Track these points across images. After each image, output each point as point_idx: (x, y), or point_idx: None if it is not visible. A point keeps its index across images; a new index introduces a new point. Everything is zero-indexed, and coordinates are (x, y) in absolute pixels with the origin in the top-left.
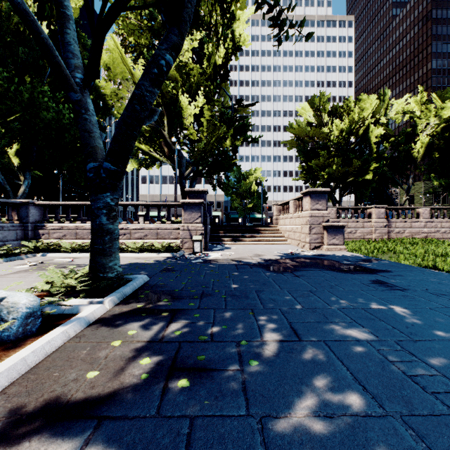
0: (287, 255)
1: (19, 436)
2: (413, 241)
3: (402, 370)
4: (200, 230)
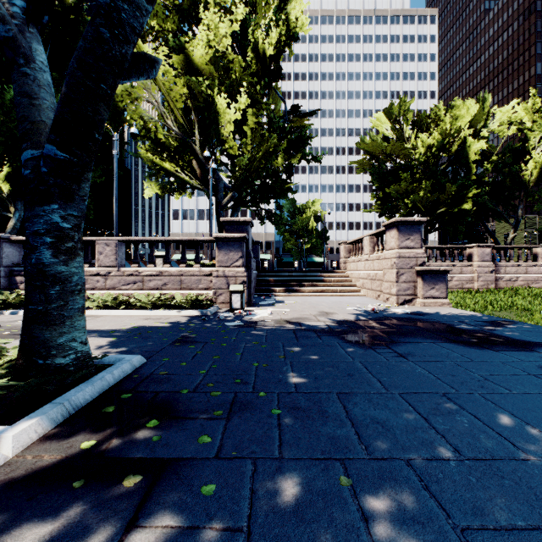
0: (368, 314)
1: None
2: (532, 292)
3: None
4: (241, 276)
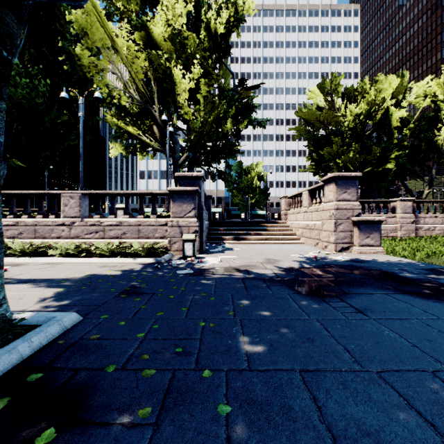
0: (311, 261)
1: None
2: None
3: None
4: (194, 226)
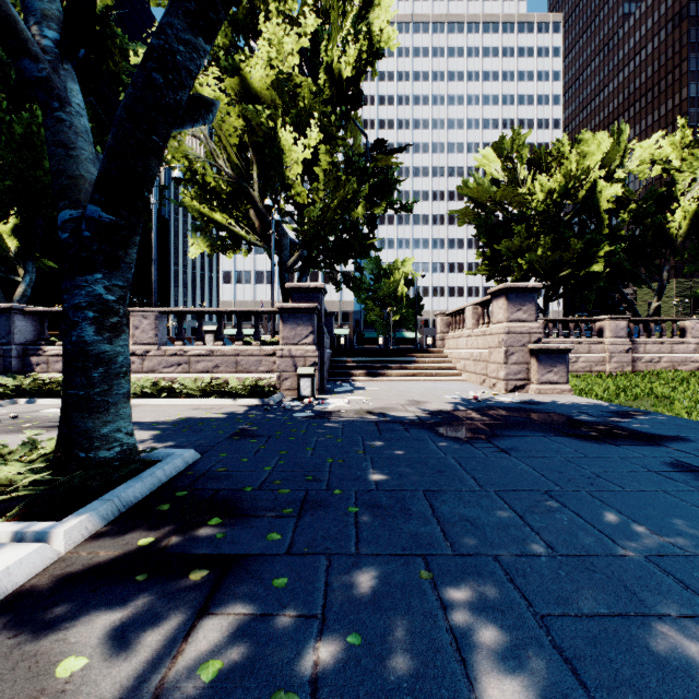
0: (468, 402)
1: None
2: (678, 376)
3: None
4: (312, 356)
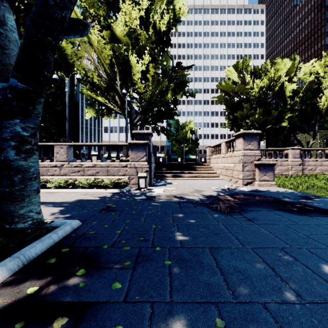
0: (225, 191)
1: None
2: (325, 177)
3: None
4: (145, 167)
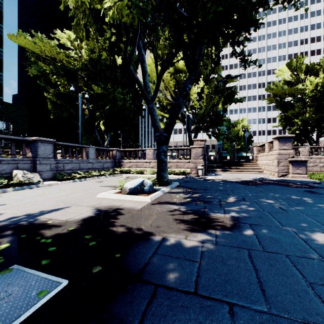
0: (258, 179)
1: (165, 204)
2: None
3: (280, 208)
4: (202, 163)
